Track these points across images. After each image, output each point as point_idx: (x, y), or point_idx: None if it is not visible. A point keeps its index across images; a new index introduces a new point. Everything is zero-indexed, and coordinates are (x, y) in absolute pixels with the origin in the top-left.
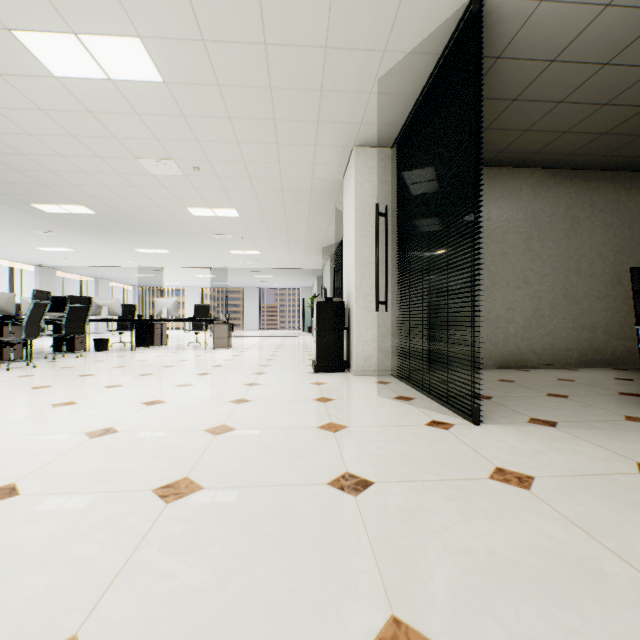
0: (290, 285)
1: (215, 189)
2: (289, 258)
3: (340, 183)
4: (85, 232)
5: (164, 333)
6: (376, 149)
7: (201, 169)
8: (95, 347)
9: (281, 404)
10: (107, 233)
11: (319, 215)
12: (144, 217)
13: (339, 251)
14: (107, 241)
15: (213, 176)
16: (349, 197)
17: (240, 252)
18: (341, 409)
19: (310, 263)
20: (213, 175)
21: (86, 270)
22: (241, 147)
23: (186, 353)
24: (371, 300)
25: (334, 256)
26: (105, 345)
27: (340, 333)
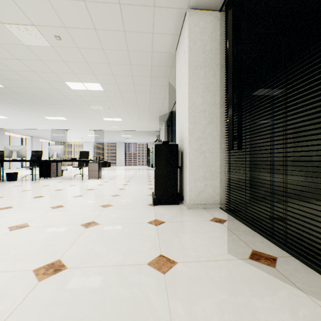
0: (141, 141)
1: (80, 63)
2: (140, 123)
3: (173, 57)
4: (6, 103)
5: (59, 168)
6: (206, 12)
7: (62, 39)
8: (7, 178)
9: (101, 281)
10: (20, 104)
11: (157, 89)
12: (38, 90)
13: (170, 118)
14: (24, 110)
15: (74, 47)
16: (182, 59)
17: (110, 119)
18: (191, 303)
19: (152, 127)
20: (74, 46)
21: (23, 131)
22: (88, 8)
23: (67, 183)
24: (202, 143)
25: (166, 122)
26: (14, 177)
27: (175, 171)
